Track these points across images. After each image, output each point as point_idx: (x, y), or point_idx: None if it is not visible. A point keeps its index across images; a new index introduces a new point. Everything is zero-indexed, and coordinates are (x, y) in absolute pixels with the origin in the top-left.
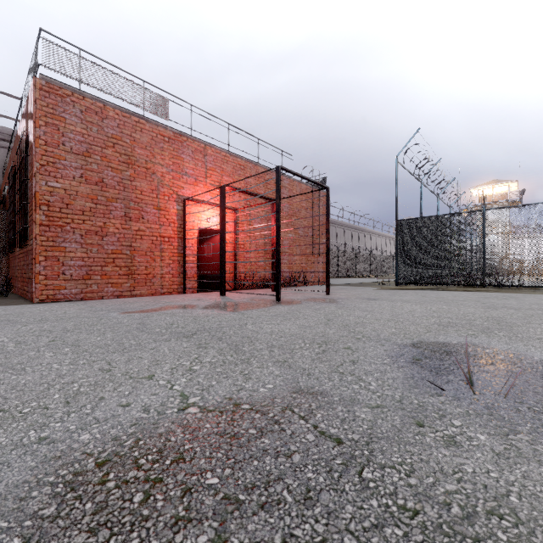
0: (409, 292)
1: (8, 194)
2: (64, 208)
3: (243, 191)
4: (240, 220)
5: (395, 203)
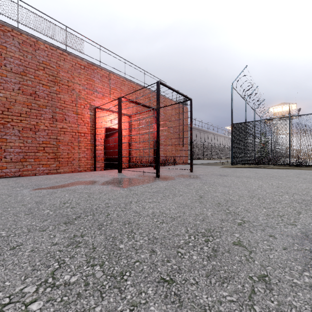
0: (243, 169)
1: None
2: (6, 111)
3: (133, 101)
4: (133, 122)
5: (231, 113)
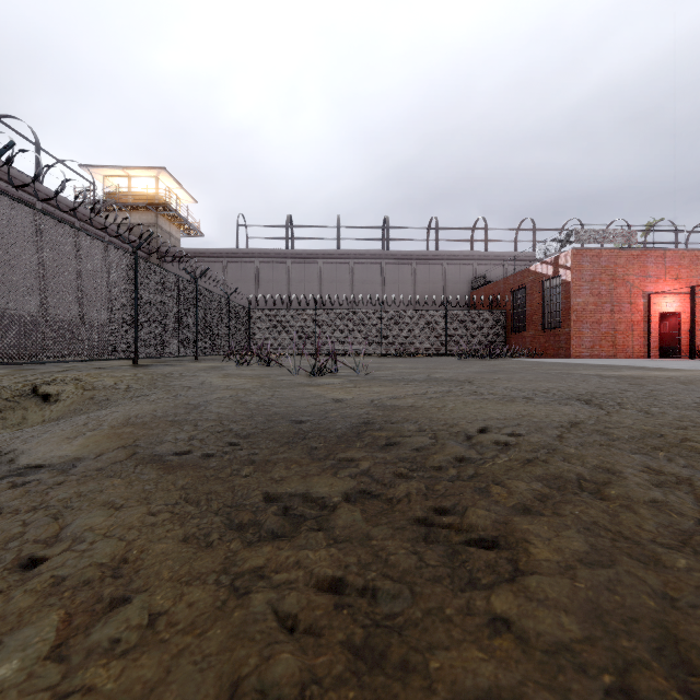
0: None
1: (511, 301)
2: (582, 311)
3: None
4: (697, 301)
5: None
